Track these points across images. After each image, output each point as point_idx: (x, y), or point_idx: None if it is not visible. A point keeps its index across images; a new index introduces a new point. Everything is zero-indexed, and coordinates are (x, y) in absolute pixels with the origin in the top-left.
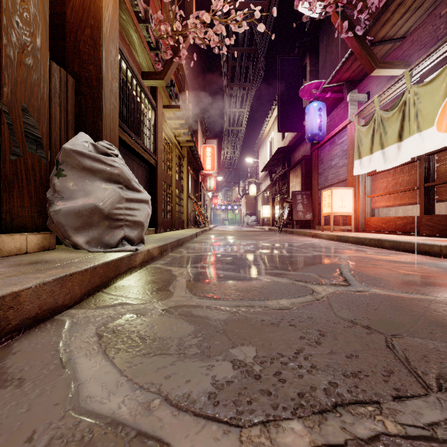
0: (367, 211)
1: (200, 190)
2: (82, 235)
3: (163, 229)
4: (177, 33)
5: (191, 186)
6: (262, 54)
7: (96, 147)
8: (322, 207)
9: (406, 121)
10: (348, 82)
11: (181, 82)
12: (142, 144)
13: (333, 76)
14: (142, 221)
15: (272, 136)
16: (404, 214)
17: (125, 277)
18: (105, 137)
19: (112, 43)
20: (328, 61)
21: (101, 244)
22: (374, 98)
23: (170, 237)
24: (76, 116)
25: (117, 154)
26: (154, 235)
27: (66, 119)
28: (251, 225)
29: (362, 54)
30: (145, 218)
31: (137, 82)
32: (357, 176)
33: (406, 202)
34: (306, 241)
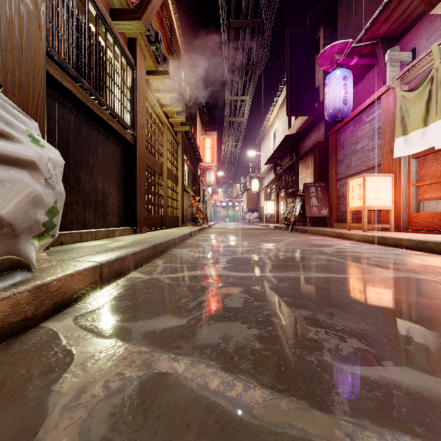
0: (411, 204)
1: (199, 184)
2: None
3: (146, 228)
4: None
5: (187, 179)
6: (268, 26)
7: None
8: (348, 200)
9: None
10: (384, 40)
11: (176, 58)
12: (106, 105)
13: (367, 29)
14: (0, 215)
15: (276, 127)
16: None
17: None
18: (1, 57)
19: None
20: (350, 25)
21: None
22: (432, 47)
23: (145, 240)
24: None
25: None
26: (128, 236)
27: None
28: (253, 222)
29: None
30: (16, 205)
31: (98, 12)
32: (397, 159)
33: None
34: (336, 244)
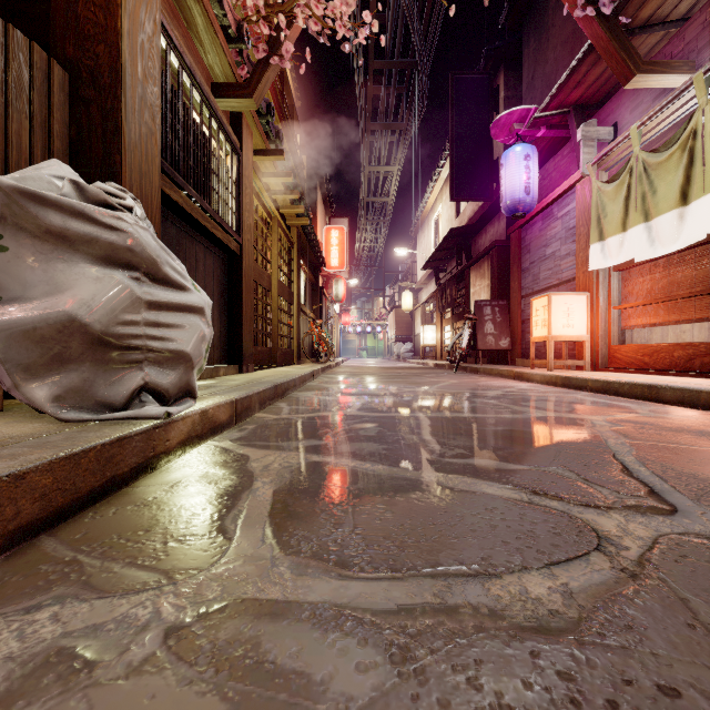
0: (612, 333)
1: (321, 300)
2: (45, 382)
3: (253, 365)
4: (276, 9)
5: (305, 294)
6: (424, 70)
7: (81, 189)
8: (531, 327)
9: (698, 167)
10: (579, 108)
11: (289, 118)
12: (211, 211)
13: (553, 96)
14: (188, 352)
15: (440, 212)
16: (677, 338)
17: (134, 480)
18: (129, 188)
19: (144, 7)
20: (539, 77)
21: (90, 401)
22: (631, 129)
23: (262, 380)
24: (71, 144)
25: (131, 206)
26: (235, 376)
27: (48, 148)
28: (405, 357)
29: (612, 48)
30: (195, 344)
31: (203, 97)
32: (594, 272)
33: (692, 316)
34: (507, 386)
